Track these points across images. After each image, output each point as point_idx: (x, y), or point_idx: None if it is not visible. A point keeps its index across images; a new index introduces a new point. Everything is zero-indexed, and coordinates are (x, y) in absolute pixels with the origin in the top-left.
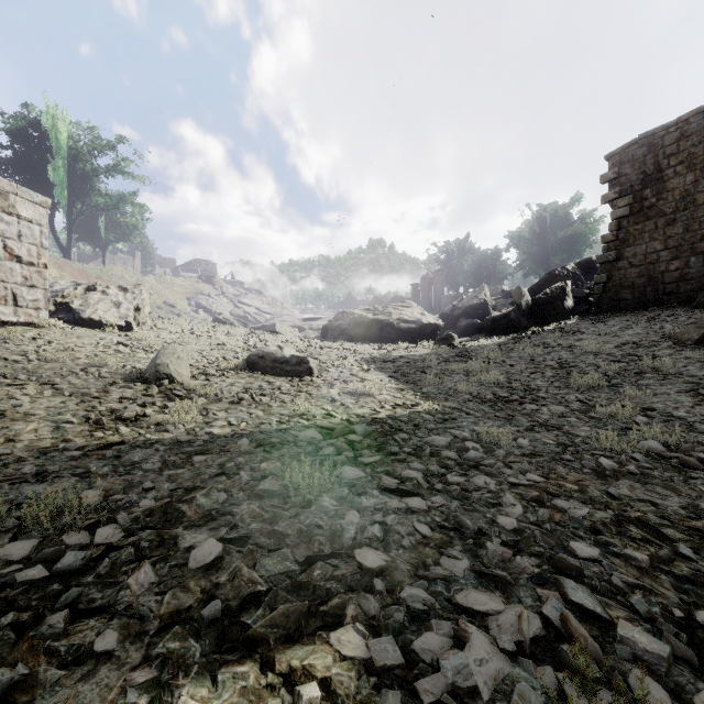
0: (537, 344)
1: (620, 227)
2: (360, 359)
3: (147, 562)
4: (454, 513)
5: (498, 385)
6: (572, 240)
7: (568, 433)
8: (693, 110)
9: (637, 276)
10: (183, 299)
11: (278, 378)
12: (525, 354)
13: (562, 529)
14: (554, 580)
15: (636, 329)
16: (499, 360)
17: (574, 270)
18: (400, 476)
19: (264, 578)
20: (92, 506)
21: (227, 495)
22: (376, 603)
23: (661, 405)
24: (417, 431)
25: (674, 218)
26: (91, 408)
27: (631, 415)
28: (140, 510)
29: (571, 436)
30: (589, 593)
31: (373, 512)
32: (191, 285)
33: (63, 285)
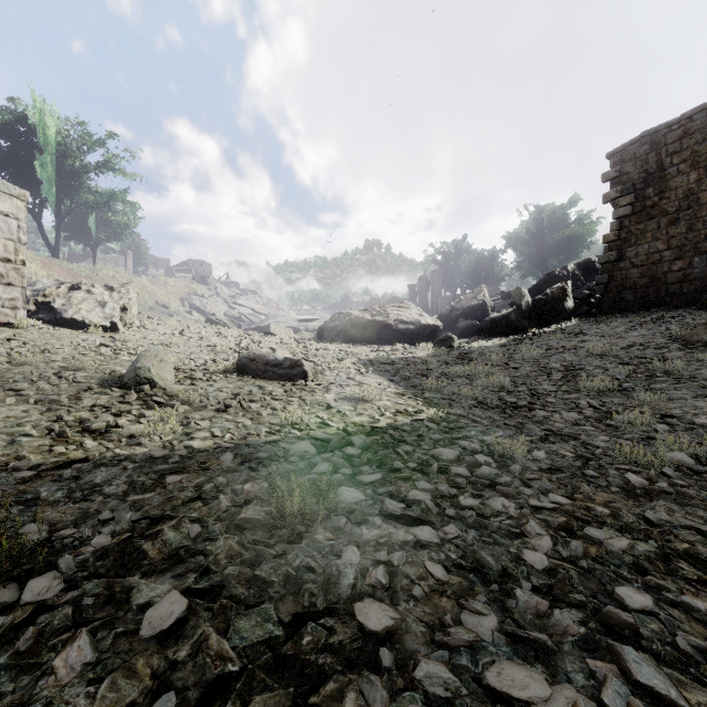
0: (539, 346)
1: (622, 226)
2: (357, 361)
3: (85, 632)
4: (472, 546)
5: (504, 389)
6: (570, 241)
7: (586, 444)
8: (697, 107)
9: (639, 277)
10: (176, 300)
11: (270, 383)
12: (528, 356)
13: (601, 568)
14: (609, 647)
15: (641, 330)
16: (502, 362)
17: (574, 270)
18: (406, 499)
19: (238, 649)
20: (28, 548)
21: (201, 527)
22: (384, 690)
23: (679, 411)
24: (421, 443)
25: (677, 217)
26: (57, 418)
27: (651, 423)
28: (90, 551)
29: (590, 447)
30: (655, 666)
31: (376, 547)
32: (185, 285)
33: (45, 284)
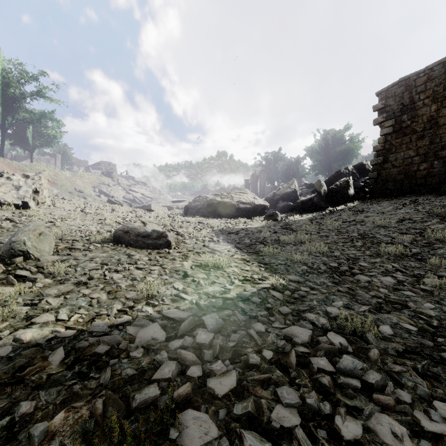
0: (337, 220)
1: (386, 140)
2: (211, 231)
3: None
4: None
5: (324, 254)
6: (345, 153)
7: (418, 313)
8: (436, 62)
9: (397, 174)
10: (89, 187)
11: (139, 251)
12: (331, 227)
13: None
14: None
15: (405, 209)
16: (315, 231)
17: (353, 170)
18: (270, 426)
19: None
20: None
21: None
22: None
23: None
24: (272, 318)
25: (423, 134)
26: None
27: None
28: None
29: (423, 316)
30: None
31: None
32: (96, 178)
33: None
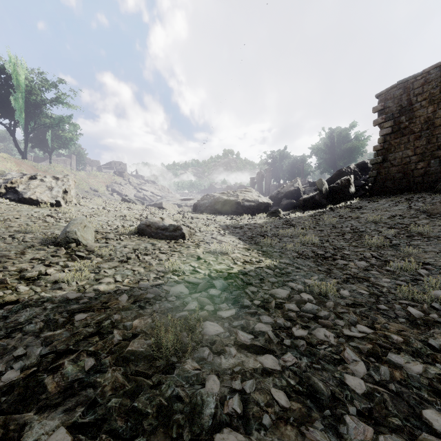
0: (335, 216)
1: (385, 140)
2: (218, 226)
3: None
4: (305, 372)
5: (315, 245)
6: (350, 150)
7: (375, 284)
8: (433, 65)
9: (396, 172)
10: (103, 186)
11: (160, 241)
12: (328, 223)
13: (406, 390)
14: None
15: (399, 206)
16: (312, 227)
17: (355, 168)
18: (253, 330)
19: None
20: None
21: (95, 359)
22: None
23: (432, 260)
24: (263, 284)
25: (420, 135)
26: (3, 269)
27: (417, 269)
28: None
29: (378, 286)
30: None
31: (232, 375)
32: (109, 177)
33: (13, 175)
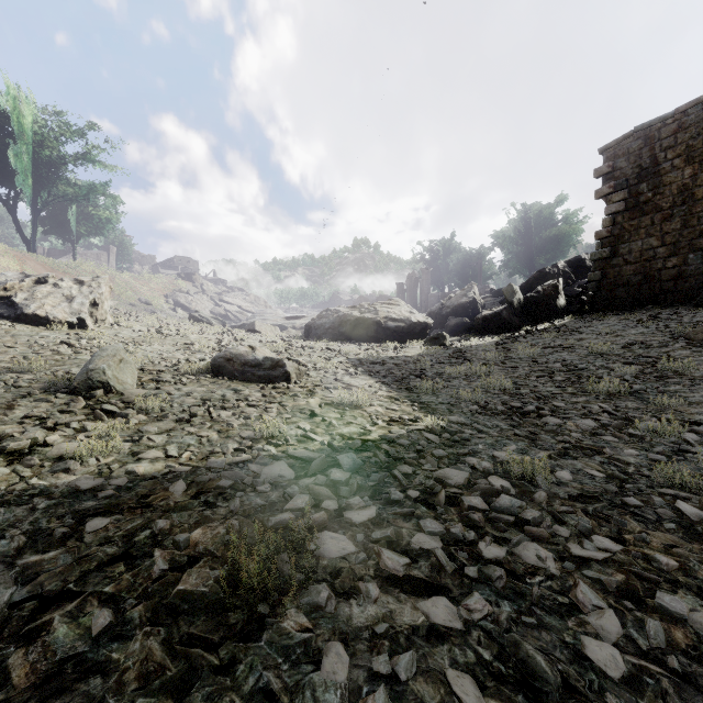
0: (535, 344)
1: (615, 222)
2: (345, 360)
3: None
4: (509, 633)
5: (505, 392)
6: (556, 240)
7: (613, 460)
8: (692, 101)
9: (632, 274)
10: (160, 297)
11: (248, 385)
12: (524, 355)
13: (702, 670)
14: None
15: (639, 328)
16: (498, 361)
17: (565, 268)
18: (409, 548)
19: None
20: None
21: (114, 612)
22: None
23: None
24: (422, 461)
25: (672, 213)
26: None
27: (681, 432)
28: None
29: (619, 463)
30: None
31: (371, 641)
32: (170, 282)
33: (9, 277)
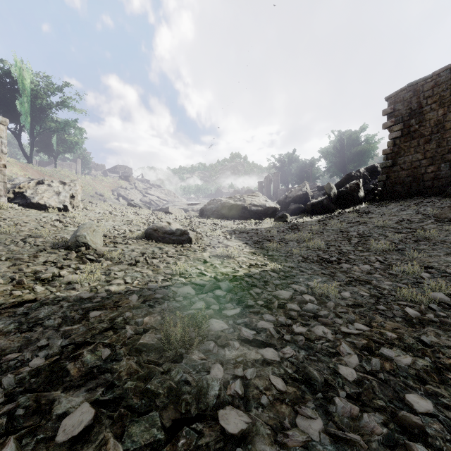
0: (342, 221)
1: (395, 144)
2: (225, 231)
3: (12, 440)
4: (302, 363)
5: (320, 249)
6: (361, 154)
7: (376, 287)
8: (443, 67)
9: (406, 176)
10: (108, 191)
11: (167, 245)
12: (335, 227)
13: (394, 379)
14: (406, 445)
15: (408, 211)
16: (319, 231)
17: (364, 172)
18: (256, 327)
19: None
20: None
21: (111, 350)
22: None
23: (436, 264)
24: (267, 286)
25: (430, 138)
26: (18, 270)
27: (419, 272)
28: (28, 370)
29: (379, 289)
30: None
31: (234, 364)
32: (114, 181)
33: (21, 180)
